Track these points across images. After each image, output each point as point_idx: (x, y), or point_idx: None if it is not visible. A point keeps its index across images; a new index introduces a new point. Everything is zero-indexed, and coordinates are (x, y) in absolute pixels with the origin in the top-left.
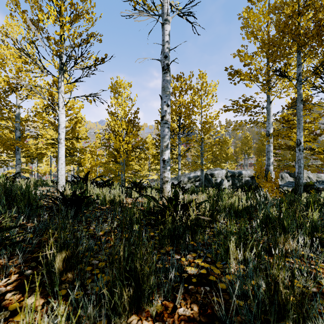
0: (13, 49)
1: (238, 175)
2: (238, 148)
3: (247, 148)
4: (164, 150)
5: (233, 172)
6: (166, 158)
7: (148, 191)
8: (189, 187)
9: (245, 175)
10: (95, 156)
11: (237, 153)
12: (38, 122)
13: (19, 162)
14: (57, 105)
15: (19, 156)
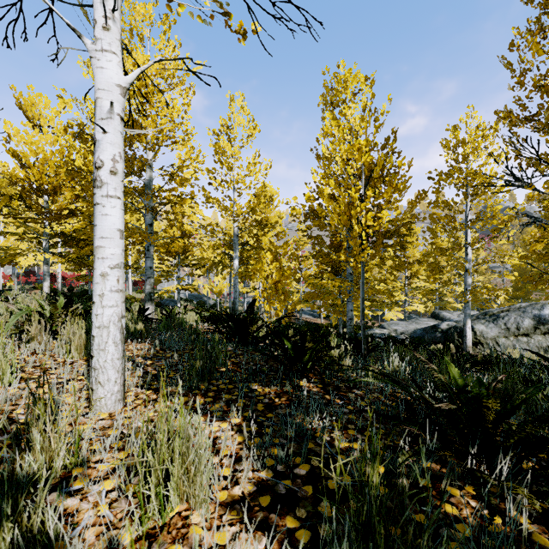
0: None
1: None
2: None
3: None
4: None
5: None
6: None
7: None
8: (539, 345)
9: None
10: (298, 263)
11: None
12: (176, 190)
13: (151, 273)
14: (228, 169)
15: (151, 262)
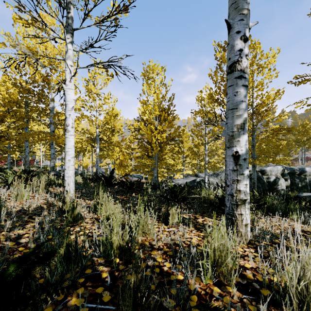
0: (12, 7)
1: (300, 173)
2: (290, 139)
3: (305, 139)
4: (236, 134)
5: (292, 169)
6: (242, 151)
7: (213, 236)
8: None
9: (310, 173)
10: (131, 150)
11: (289, 145)
12: None
13: (54, 156)
14: (93, 100)
15: (54, 151)
